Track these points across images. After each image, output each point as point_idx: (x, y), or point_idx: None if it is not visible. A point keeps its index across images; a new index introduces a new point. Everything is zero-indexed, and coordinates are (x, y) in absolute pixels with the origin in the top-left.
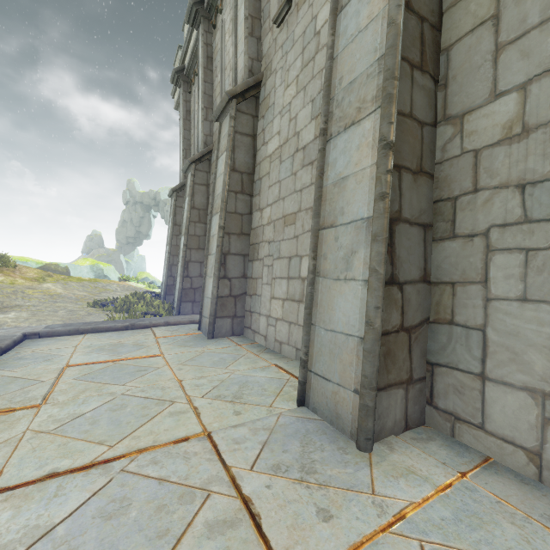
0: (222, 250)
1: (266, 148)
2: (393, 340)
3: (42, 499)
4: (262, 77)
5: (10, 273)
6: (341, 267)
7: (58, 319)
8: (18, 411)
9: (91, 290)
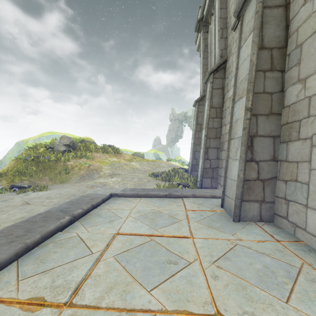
0: (248, 132)
1: (311, 3)
2: None
3: None
4: None
5: (119, 157)
6: None
7: (133, 183)
8: (45, 308)
9: (152, 166)
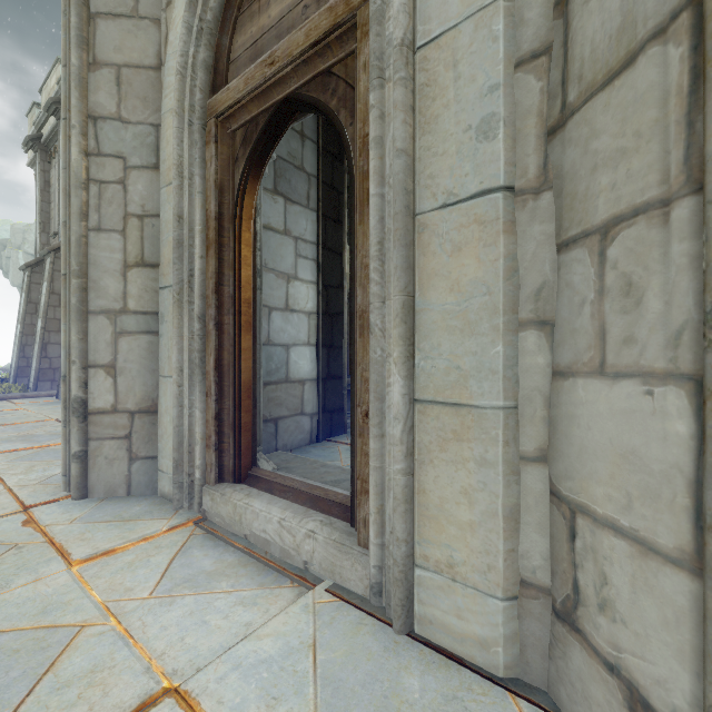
0: None
1: None
2: None
3: None
4: None
5: None
6: None
7: None
8: None
9: None
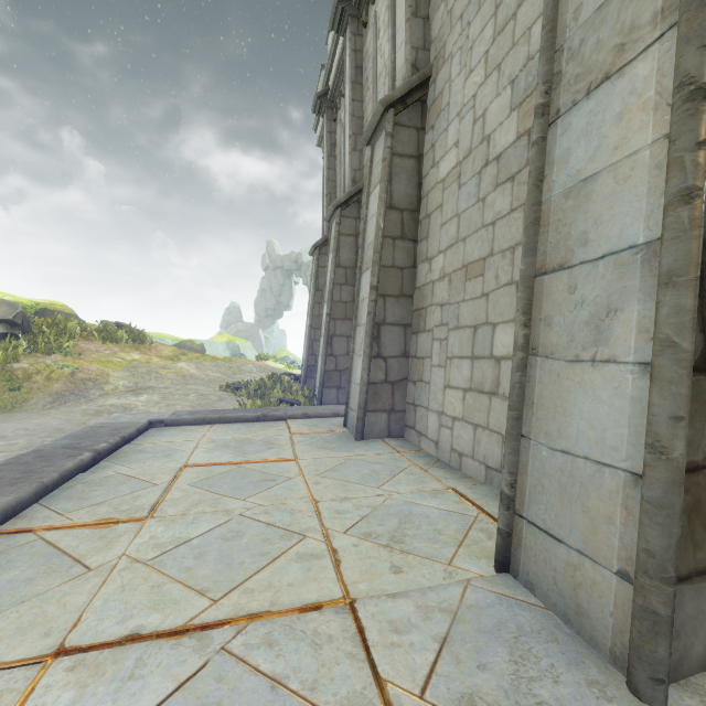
0: (374, 319)
1: (437, 170)
2: (705, 483)
3: (114, 679)
4: (431, 72)
5: (147, 351)
6: (583, 339)
7: (188, 404)
8: (121, 523)
9: (225, 370)
